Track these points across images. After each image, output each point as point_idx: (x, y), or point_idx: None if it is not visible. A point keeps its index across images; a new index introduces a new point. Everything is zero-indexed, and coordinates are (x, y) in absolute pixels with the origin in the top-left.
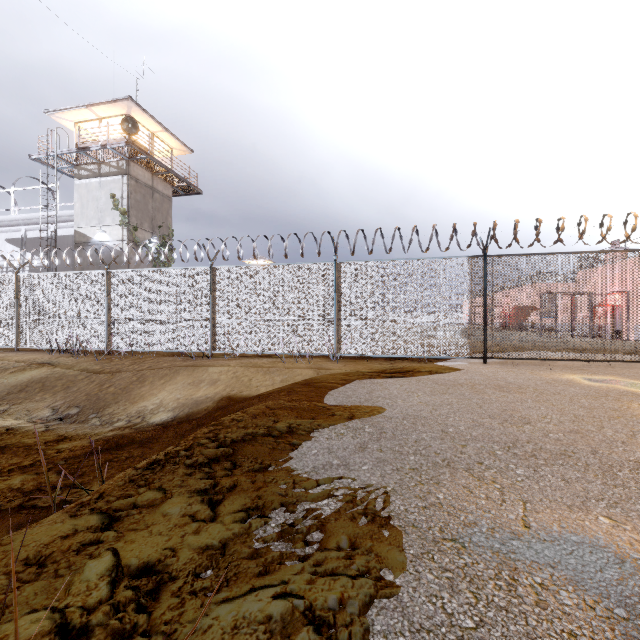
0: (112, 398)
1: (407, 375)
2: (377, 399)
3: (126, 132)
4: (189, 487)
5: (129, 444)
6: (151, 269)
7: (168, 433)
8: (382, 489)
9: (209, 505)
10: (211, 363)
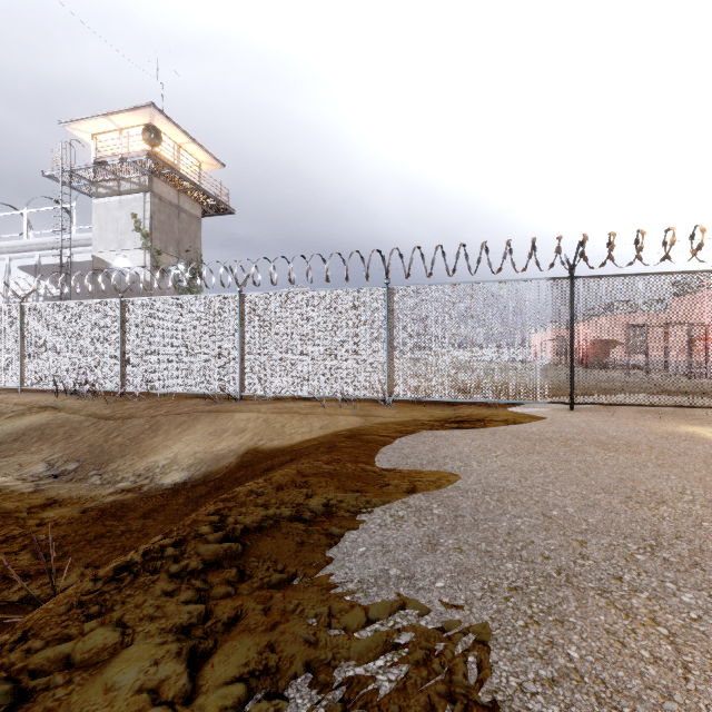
0: (118, 450)
1: (478, 425)
2: (444, 460)
3: (148, 143)
4: (164, 622)
5: (129, 512)
6: (171, 297)
7: (178, 498)
8: (472, 633)
9: (188, 664)
10: (238, 408)
